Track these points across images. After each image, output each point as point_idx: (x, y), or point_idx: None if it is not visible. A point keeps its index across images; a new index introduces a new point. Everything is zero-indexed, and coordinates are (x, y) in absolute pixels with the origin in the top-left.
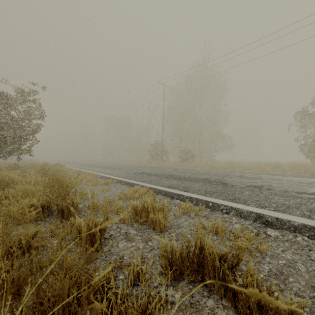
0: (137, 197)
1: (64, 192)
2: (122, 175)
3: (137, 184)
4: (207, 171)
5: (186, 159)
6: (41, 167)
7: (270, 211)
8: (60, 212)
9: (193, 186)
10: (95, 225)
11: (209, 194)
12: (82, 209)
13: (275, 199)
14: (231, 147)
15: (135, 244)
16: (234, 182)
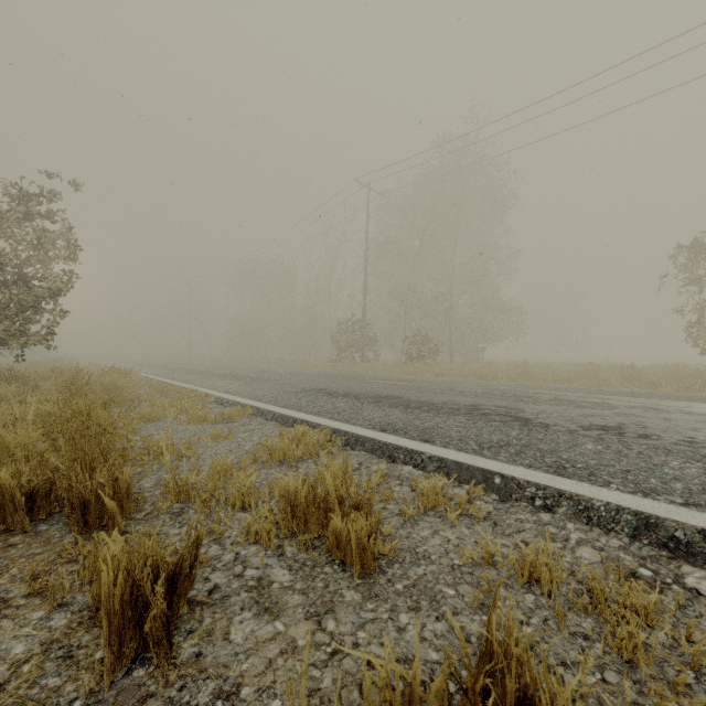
0: (299, 456)
1: (94, 450)
2: (268, 396)
3: (301, 421)
4: (473, 386)
5: (420, 357)
6: (68, 376)
7: (675, 507)
8: (77, 510)
9: (445, 426)
10: (156, 568)
11: (489, 449)
12: (149, 494)
13: (673, 466)
14: (521, 329)
15: (282, 629)
16: (547, 415)
